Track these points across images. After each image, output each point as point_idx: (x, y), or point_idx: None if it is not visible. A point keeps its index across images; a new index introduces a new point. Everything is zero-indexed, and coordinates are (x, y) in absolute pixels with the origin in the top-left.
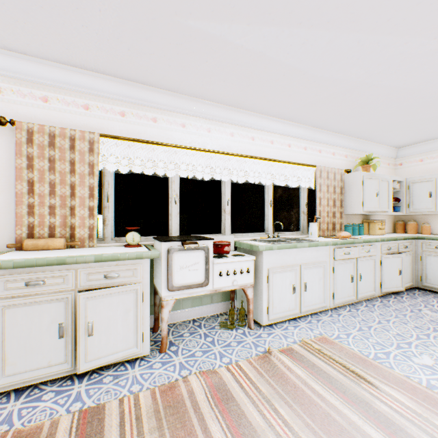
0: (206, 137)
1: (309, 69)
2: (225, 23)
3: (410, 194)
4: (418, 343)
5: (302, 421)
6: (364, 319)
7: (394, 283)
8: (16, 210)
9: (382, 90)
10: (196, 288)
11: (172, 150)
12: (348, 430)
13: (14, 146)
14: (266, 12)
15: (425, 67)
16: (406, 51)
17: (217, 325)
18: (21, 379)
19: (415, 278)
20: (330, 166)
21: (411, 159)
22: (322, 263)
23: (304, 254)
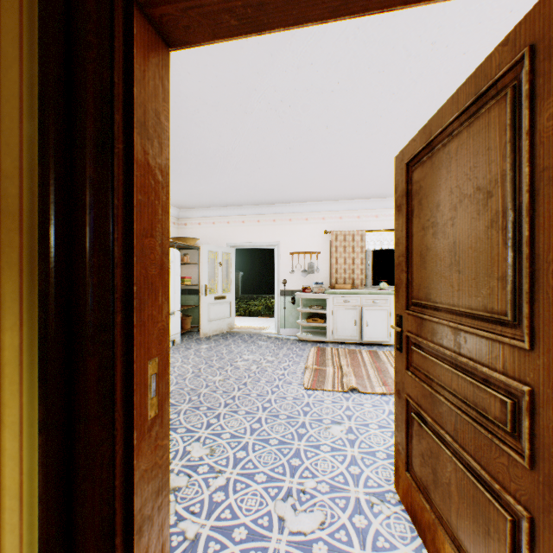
0: None
1: None
2: None
3: None
4: None
5: None
6: None
7: None
8: (331, 271)
9: None
10: None
11: None
12: None
13: (329, 242)
14: None
15: None
16: None
17: None
18: (341, 338)
19: None
20: None
21: None
22: None
23: None
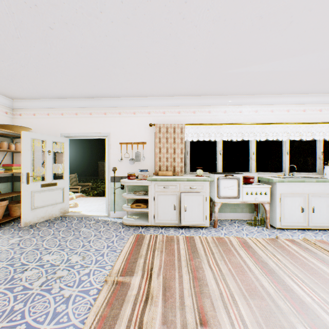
0: (238, 115)
1: (308, 69)
2: (247, 67)
3: None
4: None
5: (288, 261)
6: None
7: None
8: (155, 159)
9: None
10: (232, 199)
11: (218, 126)
12: (315, 269)
13: (154, 134)
14: (270, 58)
15: None
16: None
17: (245, 223)
18: (162, 222)
19: None
20: None
21: None
22: None
23: (311, 187)
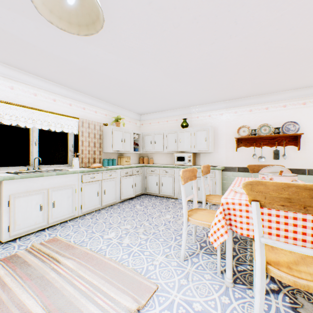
0: None
1: (36, 44)
2: None
3: (144, 142)
4: (117, 226)
5: None
6: (97, 219)
7: (129, 193)
8: None
9: (104, 76)
10: None
11: None
12: (5, 303)
13: None
14: None
15: (118, 69)
16: (99, 55)
17: None
18: None
19: (144, 188)
20: (93, 120)
21: (147, 122)
22: (71, 186)
23: (53, 181)
